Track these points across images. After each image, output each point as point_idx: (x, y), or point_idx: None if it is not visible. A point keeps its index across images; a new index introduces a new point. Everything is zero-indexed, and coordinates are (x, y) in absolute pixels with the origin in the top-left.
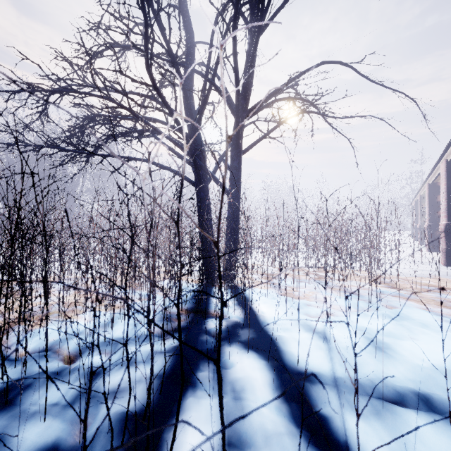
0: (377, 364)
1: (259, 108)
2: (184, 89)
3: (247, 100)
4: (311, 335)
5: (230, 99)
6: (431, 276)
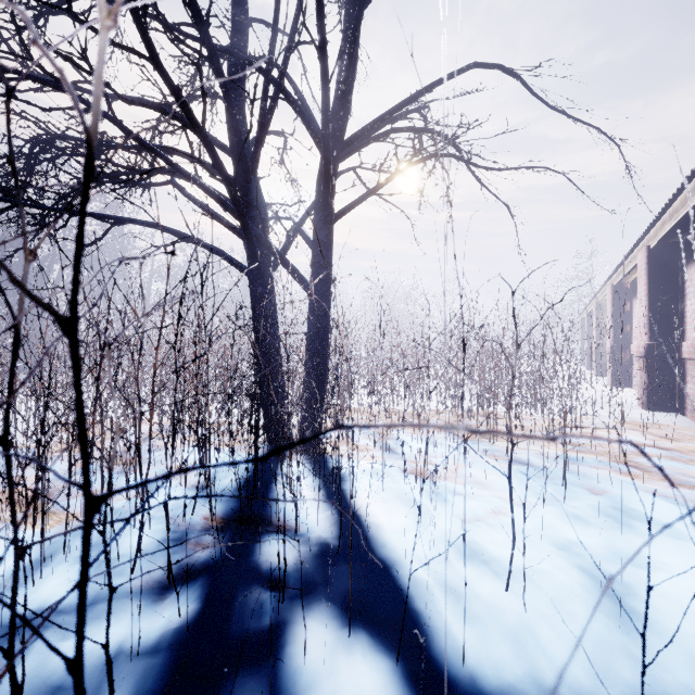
0: (630, 650)
1: (364, 140)
2: (218, 73)
3: (343, 122)
4: (478, 574)
5: (312, 119)
6: (634, 428)
